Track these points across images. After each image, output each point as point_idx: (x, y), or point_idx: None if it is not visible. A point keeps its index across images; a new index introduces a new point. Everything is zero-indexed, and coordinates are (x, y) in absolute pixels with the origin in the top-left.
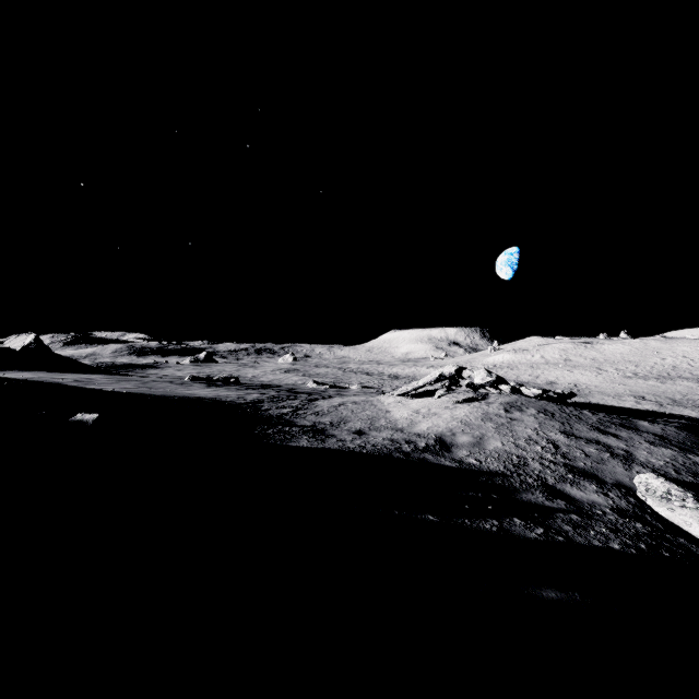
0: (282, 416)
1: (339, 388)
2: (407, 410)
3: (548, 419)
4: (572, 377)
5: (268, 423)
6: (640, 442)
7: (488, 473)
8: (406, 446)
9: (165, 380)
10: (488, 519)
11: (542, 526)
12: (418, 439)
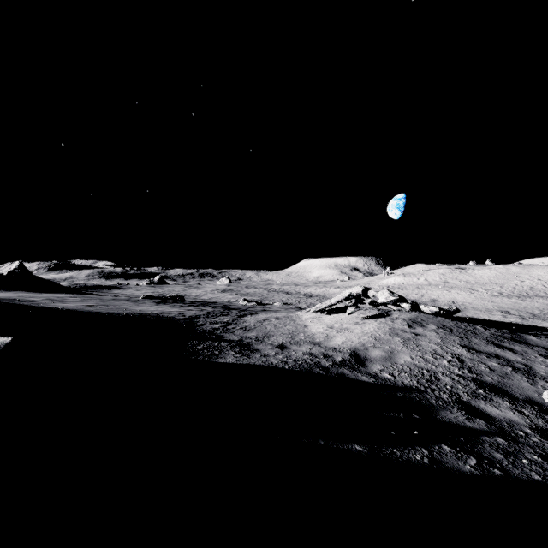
0: (213, 331)
1: (264, 304)
2: (322, 325)
3: (448, 334)
4: (450, 295)
5: (199, 338)
6: (535, 356)
7: (404, 389)
8: (325, 360)
9: (123, 298)
10: (417, 447)
11: (473, 455)
12: (335, 353)
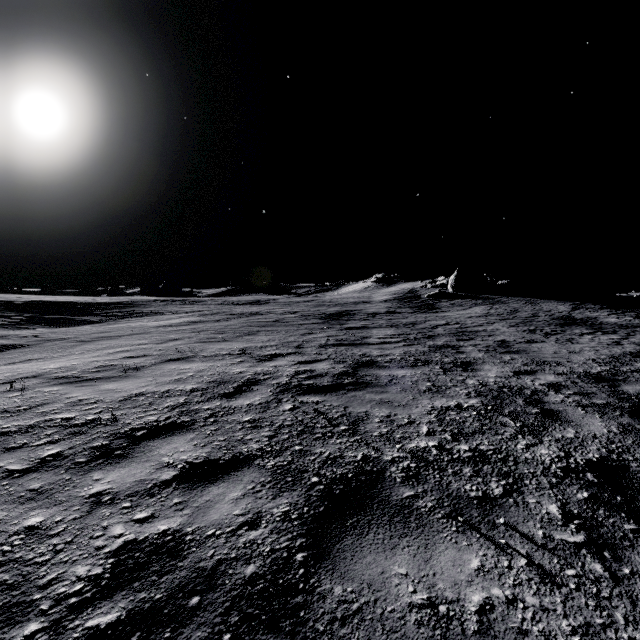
0: None
1: None
2: None
3: None
4: None
5: None
6: None
7: None
8: None
9: None
10: None
11: None
12: None
